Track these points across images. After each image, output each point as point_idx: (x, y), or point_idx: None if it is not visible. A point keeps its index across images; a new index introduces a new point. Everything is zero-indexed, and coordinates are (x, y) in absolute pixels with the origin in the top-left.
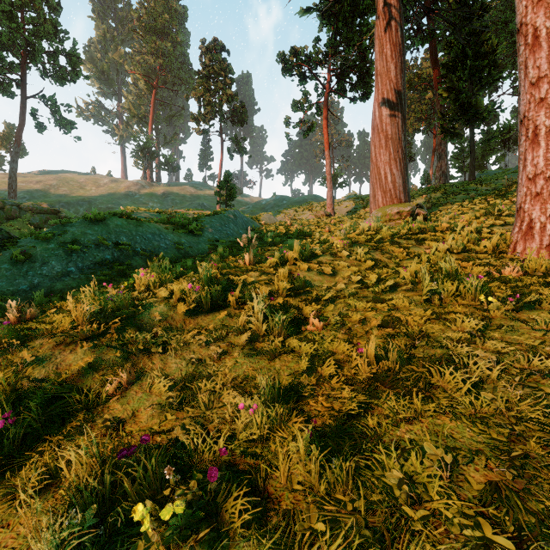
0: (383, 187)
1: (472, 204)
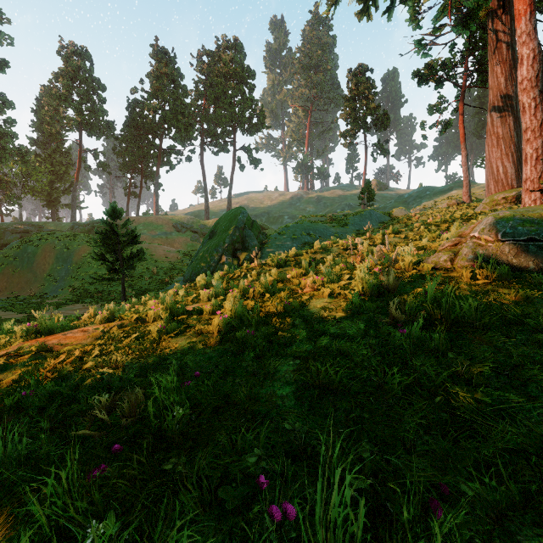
0: (494, 178)
1: None
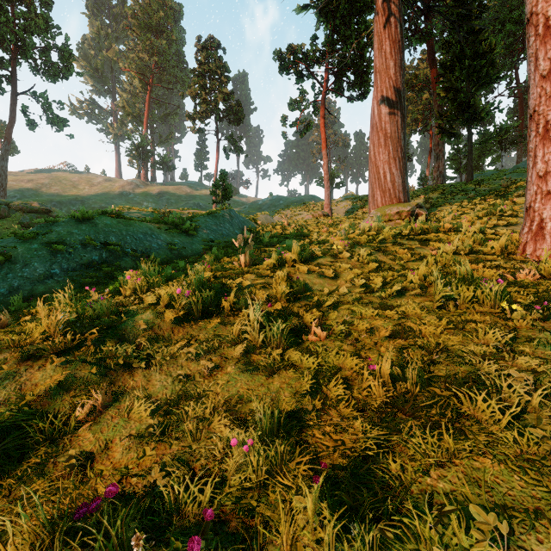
0: (382, 187)
1: (471, 205)
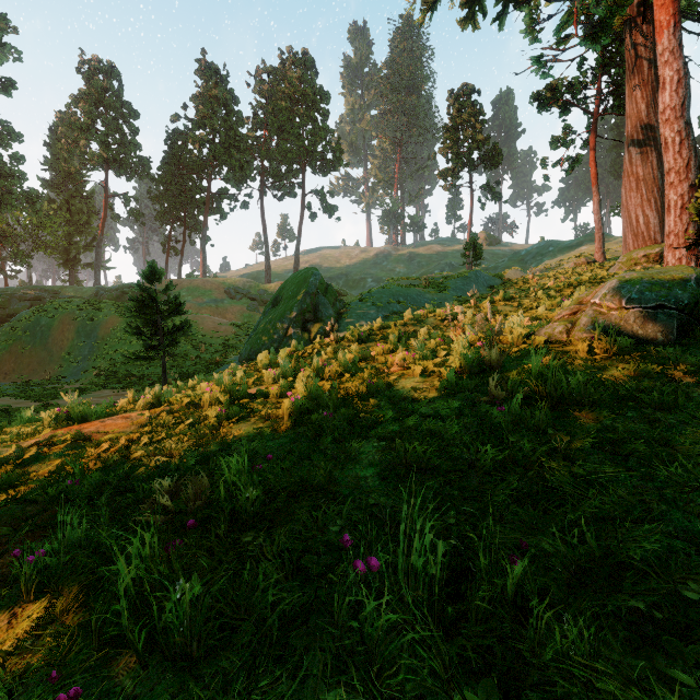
0: (633, 231)
1: None
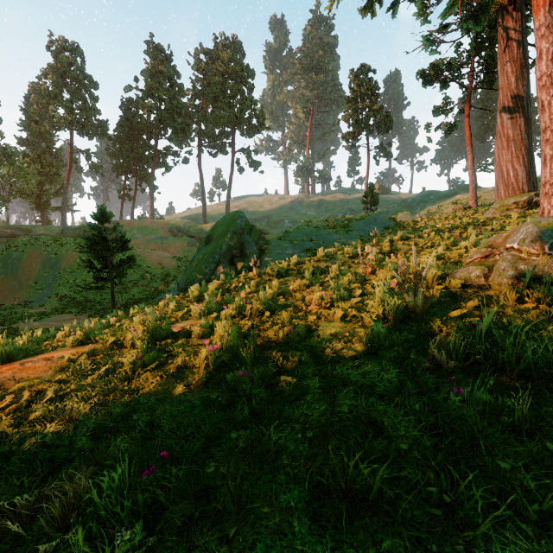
0: (505, 182)
1: None
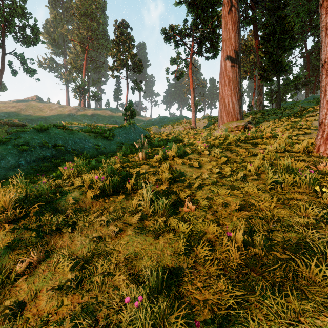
0: (227, 111)
1: (280, 122)
